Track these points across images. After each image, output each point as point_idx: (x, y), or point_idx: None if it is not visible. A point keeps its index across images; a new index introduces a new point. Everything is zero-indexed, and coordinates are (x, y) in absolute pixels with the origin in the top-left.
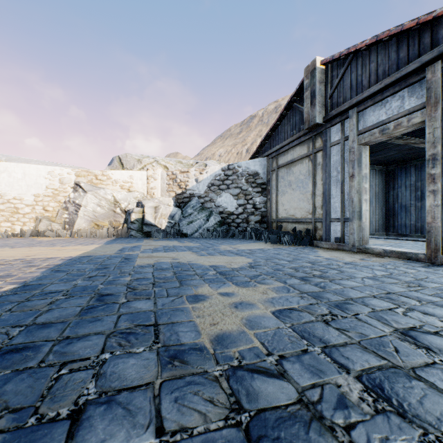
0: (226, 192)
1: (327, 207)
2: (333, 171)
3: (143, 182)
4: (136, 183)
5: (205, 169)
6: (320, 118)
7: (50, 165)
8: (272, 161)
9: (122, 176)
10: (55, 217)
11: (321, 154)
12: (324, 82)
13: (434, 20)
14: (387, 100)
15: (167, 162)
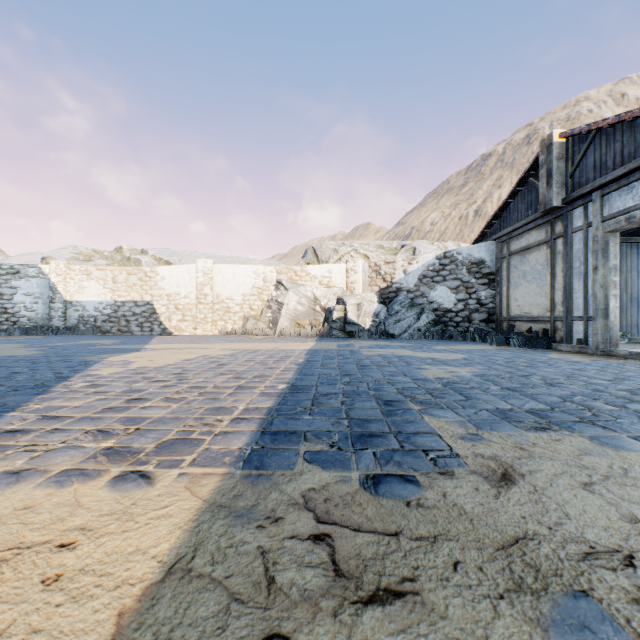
0: (442, 285)
1: (567, 303)
2: (575, 261)
3: (342, 276)
4: (334, 278)
5: (416, 258)
6: (559, 200)
7: (243, 260)
8: (502, 246)
9: (320, 270)
10: (259, 315)
11: (561, 241)
12: (565, 158)
13: None
14: (634, 184)
15: (366, 249)
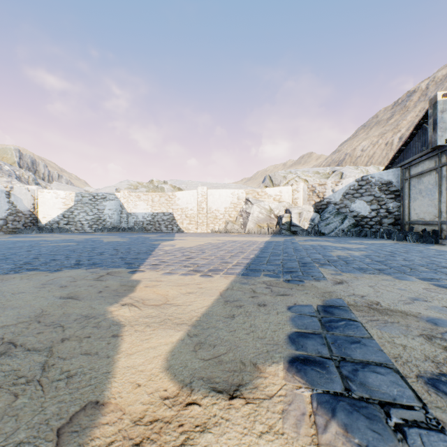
0: (360, 199)
1: None
2: None
3: (289, 194)
4: (283, 196)
5: (340, 181)
6: (442, 141)
7: (224, 185)
8: (404, 171)
9: (274, 191)
10: (234, 220)
11: (445, 168)
12: None
13: None
14: None
15: (306, 175)
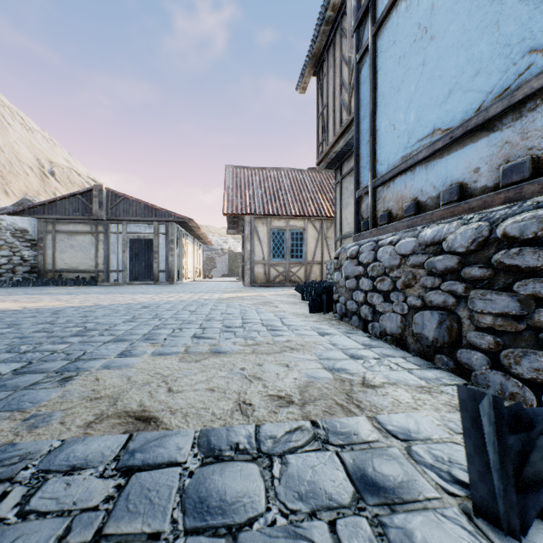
0: None
1: (108, 264)
2: (112, 246)
3: None
4: None
5: None
6: (105, 217)
7: None
8: (47, 225)
9: None
10: None
11: (103, 235)
12: (107, 199)
13: (156, 208)
14: (141, 225)
15: None
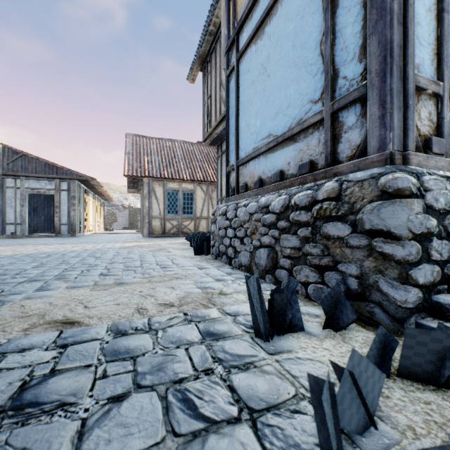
0: None
1: (4, 217)
2: (9, 200)
3: None
4: None
5: None
6: (1, 172)
7: None
8: None
9: None
10: None
11: None
12: (3, 154)
13: (58, 167)
14: (41, 181)
15: None
